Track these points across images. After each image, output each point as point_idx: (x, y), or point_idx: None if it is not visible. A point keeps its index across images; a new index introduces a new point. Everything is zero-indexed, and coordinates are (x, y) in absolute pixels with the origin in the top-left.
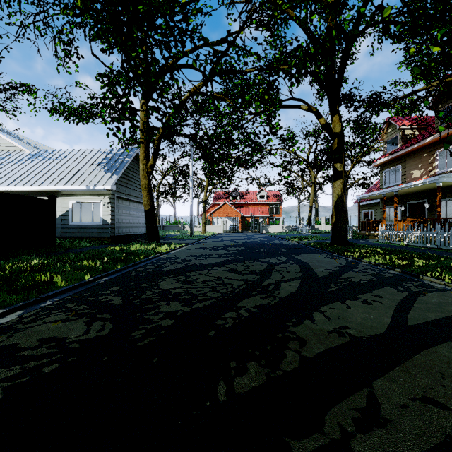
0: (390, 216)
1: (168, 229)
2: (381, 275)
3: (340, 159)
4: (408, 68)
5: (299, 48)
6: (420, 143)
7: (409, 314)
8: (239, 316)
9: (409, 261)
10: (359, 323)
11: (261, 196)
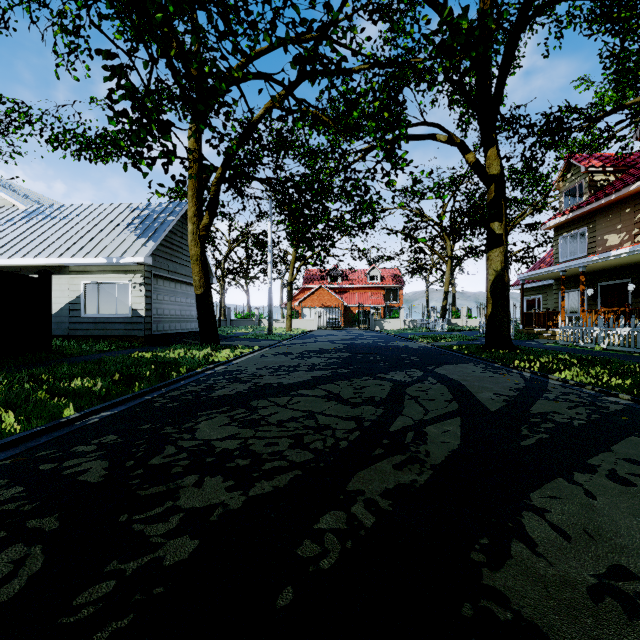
0: (569, 305)
1: (237, 325)
2: (601, 406)
3: (500, 216)
4: (604, 74)
5: None
6: (621, 192)
7: None
8: (352, 527)
9: (633, 379)
10: None
11: (373, 277)
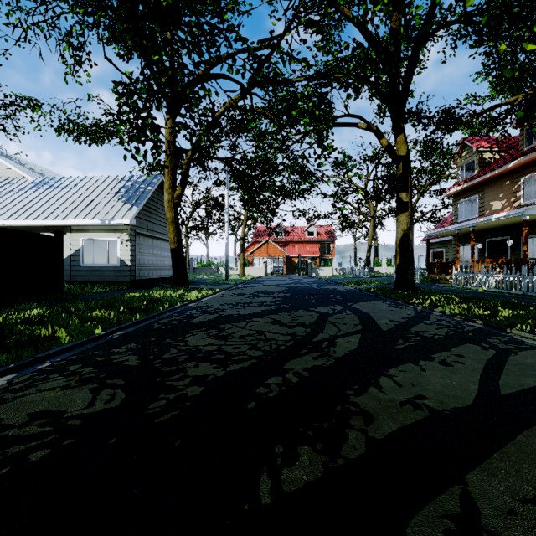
0: (465, 256)
1: (199, 272)
2: (459, 328)
3: (406, 188)
4: (487, 78)
5: (360, 47)
6: (502, 169)
7: (501, 379)
8: (285, 382)
9: (491, 311)
10: (439, 391)
11: (310, 233)
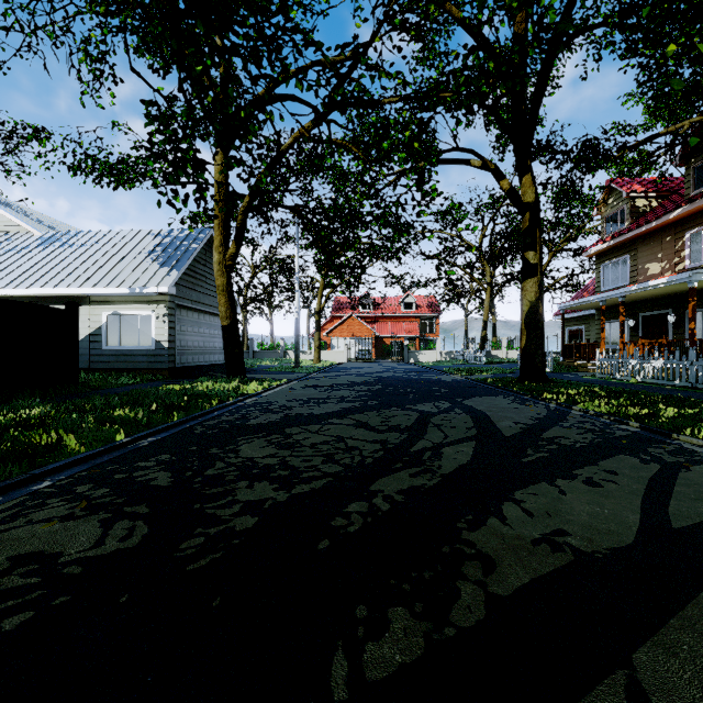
0: (611, 336)
1: (261, 357)
2: (608, 432)
3: (534, 246)
4: (642, 99)
5: (474, 52)
6: (661, 220)
7: (671, 506)
8: (372, 510)
9: (650, 409)
10: (586, 523)
11: (407, 305)
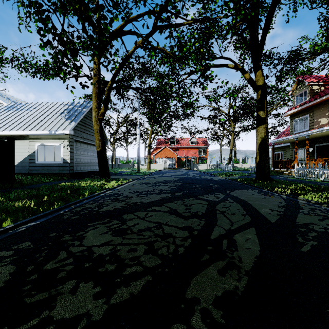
0: (299, 156)
1: (121, 167)
2: None
3: (263, 108)
4: (320, 30)
5: None
6: (328, 95)
7: None
8: None
9: None
10: None
11: (192, 142)
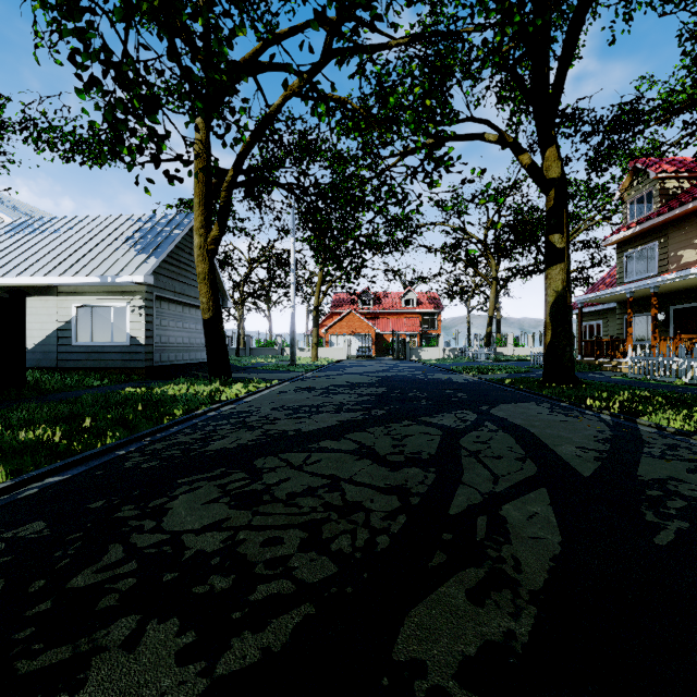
0: (636, 331)
1: (258, 354)
2: None
3: (560, 227)
4: (683, 61)
5: None
6: None
7: None
8: None
9: None
10: None
11: (408, 301)
